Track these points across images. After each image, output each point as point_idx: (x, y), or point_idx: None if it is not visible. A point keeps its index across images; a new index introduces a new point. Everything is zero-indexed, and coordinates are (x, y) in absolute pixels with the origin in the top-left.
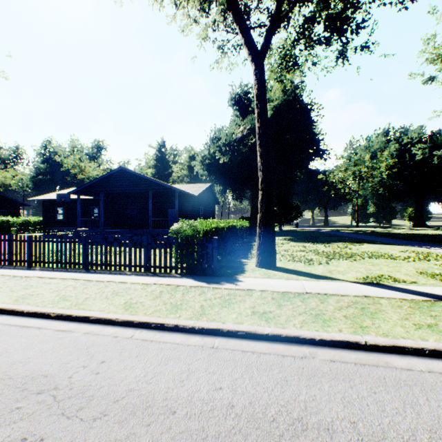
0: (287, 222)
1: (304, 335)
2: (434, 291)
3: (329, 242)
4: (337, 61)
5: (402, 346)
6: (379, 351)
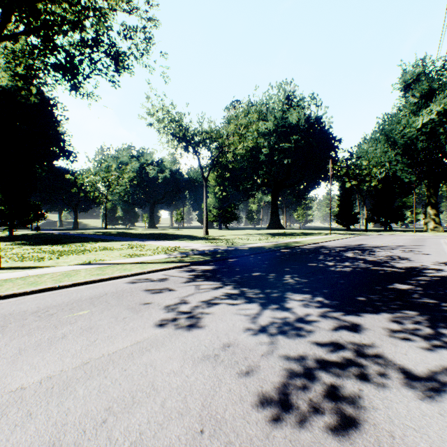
0: (23, 225)
1: (20, 291)
2: (117, 261)
3: (70, 243)
4: (71, 91)
5: (79, 282)
6: (67, 288)
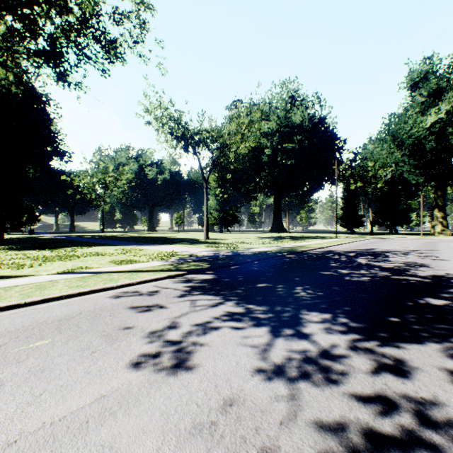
0: (15, 228)
1: None
2: (104, 269)
3: (60, 247)
4: (58, 82)
5: (51, 297)
6: (35, 305)
